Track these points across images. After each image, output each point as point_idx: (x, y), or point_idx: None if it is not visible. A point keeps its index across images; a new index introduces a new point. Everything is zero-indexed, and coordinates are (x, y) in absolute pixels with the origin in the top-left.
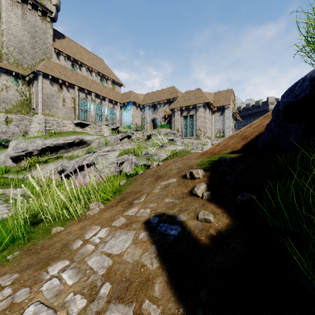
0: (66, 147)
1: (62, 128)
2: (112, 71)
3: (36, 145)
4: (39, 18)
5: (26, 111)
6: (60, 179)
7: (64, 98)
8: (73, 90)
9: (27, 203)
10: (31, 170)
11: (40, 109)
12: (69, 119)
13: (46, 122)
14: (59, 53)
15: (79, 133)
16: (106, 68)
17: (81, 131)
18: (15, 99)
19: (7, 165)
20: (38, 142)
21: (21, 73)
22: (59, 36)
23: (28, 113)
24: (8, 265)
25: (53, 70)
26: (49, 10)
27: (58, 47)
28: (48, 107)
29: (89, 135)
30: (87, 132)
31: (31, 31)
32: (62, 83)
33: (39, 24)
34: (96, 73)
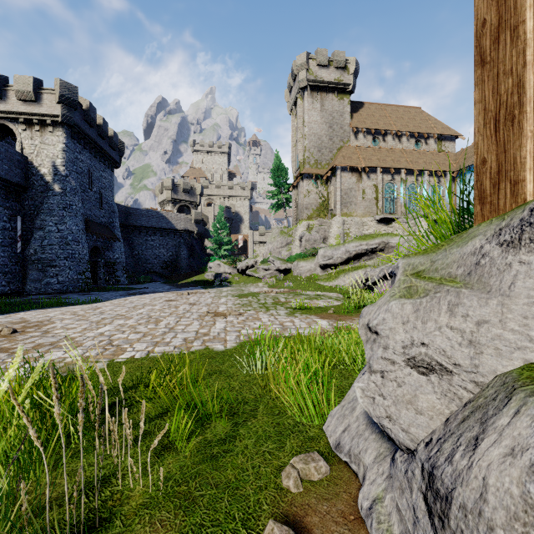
0: (368, 253)
1: (362, 229)
2: (437, 120)
3: (340, 253)
4: (336, 101)
5: (324, 214)
6: (365, 288)
7: (363, 189)
8: (374, 175)
9: (346, 300)
10: (337, 278)
11: (338, 209)
12: (369, 215)
13: (344, 224)
14: (357, 131)
15: (383, 235)
16: (425, 119)
17: (385, 229)
18: (315, 203)
19: (316, 273)
20: (341, 250)
21: (320, 173)
22: (357, 107)
23: (326, 216)
24: (353, 316)
25: (351, 157)
26: (347, 83)
27: (356, 123)
28: (346, 204)
29: (396, 237)
30: (394, 229)
31: (329, 121)
32: (361, 171)
33: (336, 107)
34: (408, 136)
